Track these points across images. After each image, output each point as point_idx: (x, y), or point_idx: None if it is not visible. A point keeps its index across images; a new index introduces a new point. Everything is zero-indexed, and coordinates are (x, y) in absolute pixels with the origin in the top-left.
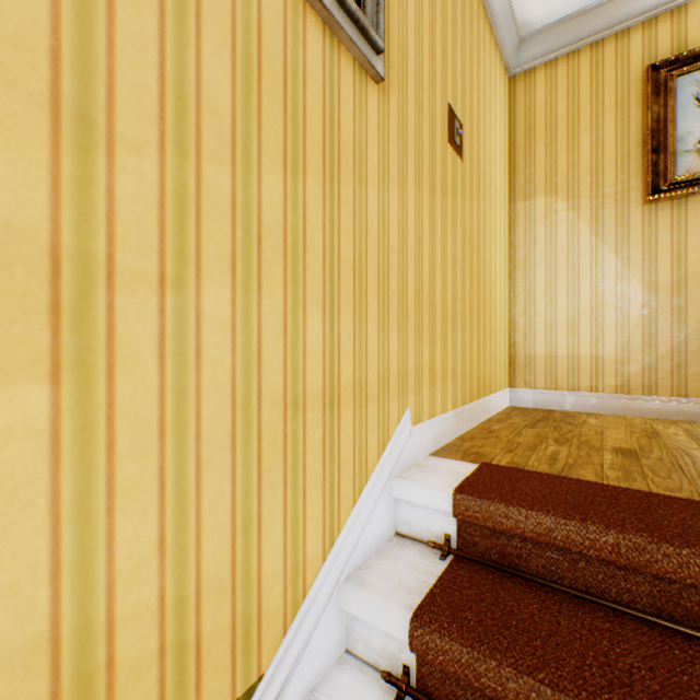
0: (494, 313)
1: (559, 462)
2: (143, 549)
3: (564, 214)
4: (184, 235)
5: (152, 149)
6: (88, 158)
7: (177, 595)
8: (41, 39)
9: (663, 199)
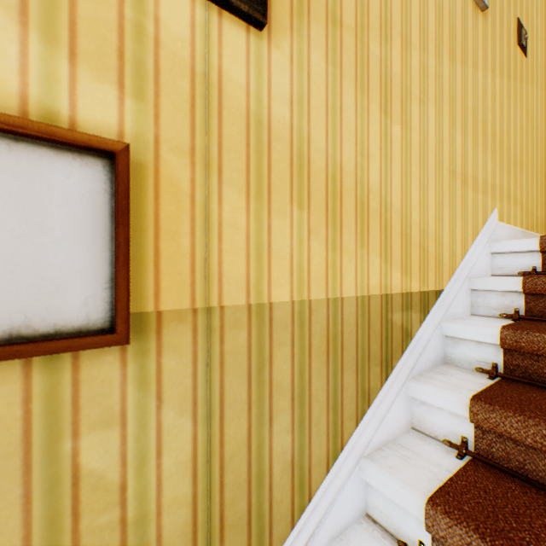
0: None
1: None
2: (415, 201)
3: None
4: (423, 84)
5: (417, 50)
6: (406, 53)
7: (422, 227)
8: (399, 13)
9: None
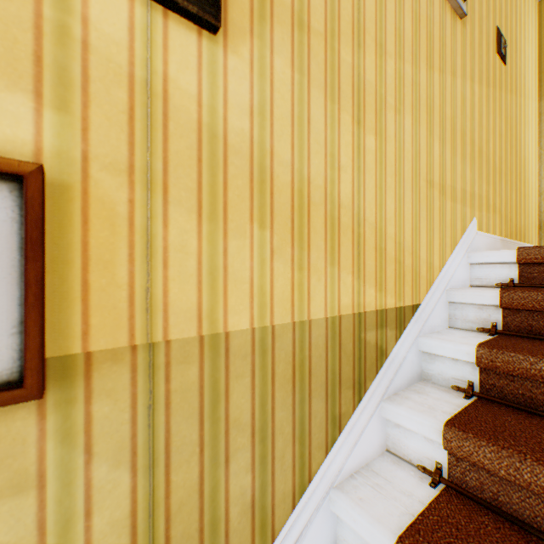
0: (527, 183)
1: None
2: (391, 214)
3: None
4: (399, 93)
5: (393, 57)
6: (381, 60)
7: (398, 241)
8: (373, 19)
9: None
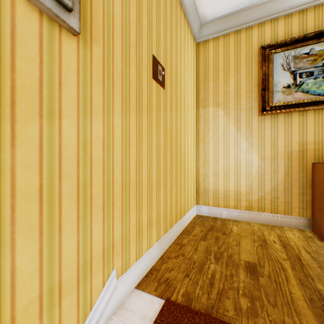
0: (187, 169)
1: (214, 288)
2: None
3: (222, 117)
4: None
5: None
6: None
7: None
8: None
9: (267, 114)
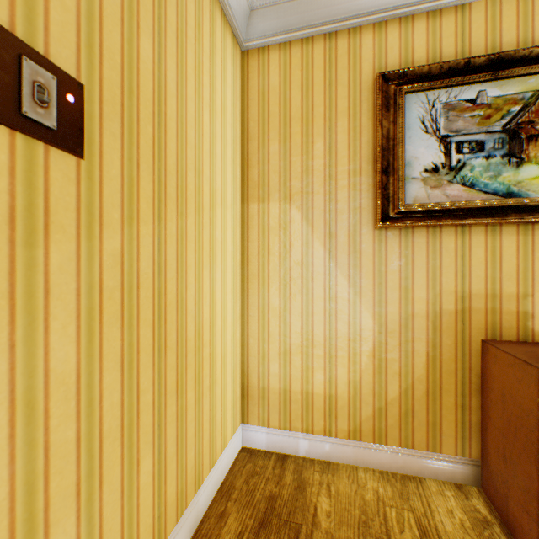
0: (212, 359)
1: None
2: None
3: (299, 226)
4: None
5: None
6: None
7: None
8: None
9: (393, 227)
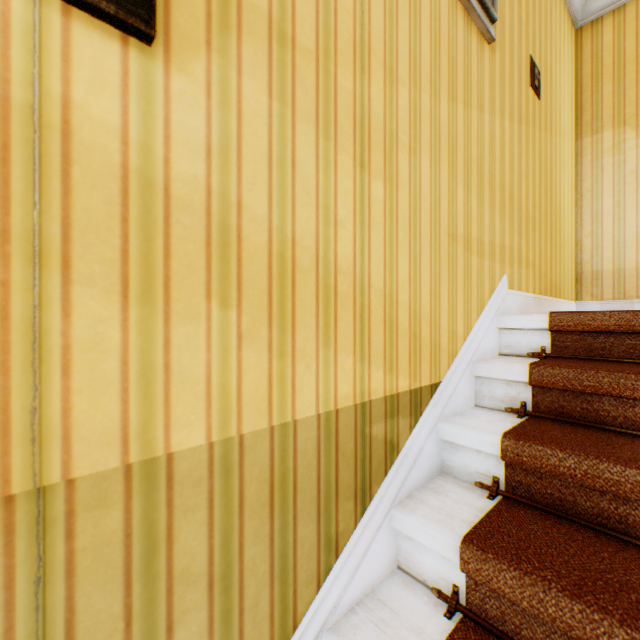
0: (563, 232)
1: None
2: (404, 277)
3: (633, 142)
4: (415, 129)
5: (407, 85)
6: (391, 88)
7: (413, 308)
8: (381, 37)
9: None
